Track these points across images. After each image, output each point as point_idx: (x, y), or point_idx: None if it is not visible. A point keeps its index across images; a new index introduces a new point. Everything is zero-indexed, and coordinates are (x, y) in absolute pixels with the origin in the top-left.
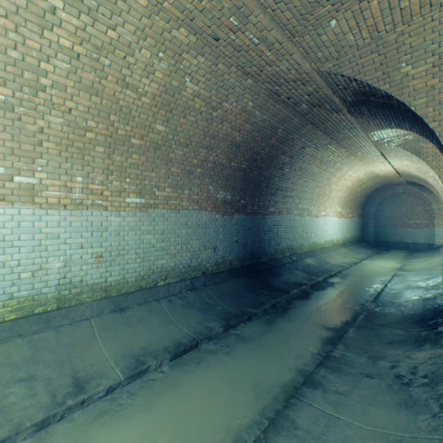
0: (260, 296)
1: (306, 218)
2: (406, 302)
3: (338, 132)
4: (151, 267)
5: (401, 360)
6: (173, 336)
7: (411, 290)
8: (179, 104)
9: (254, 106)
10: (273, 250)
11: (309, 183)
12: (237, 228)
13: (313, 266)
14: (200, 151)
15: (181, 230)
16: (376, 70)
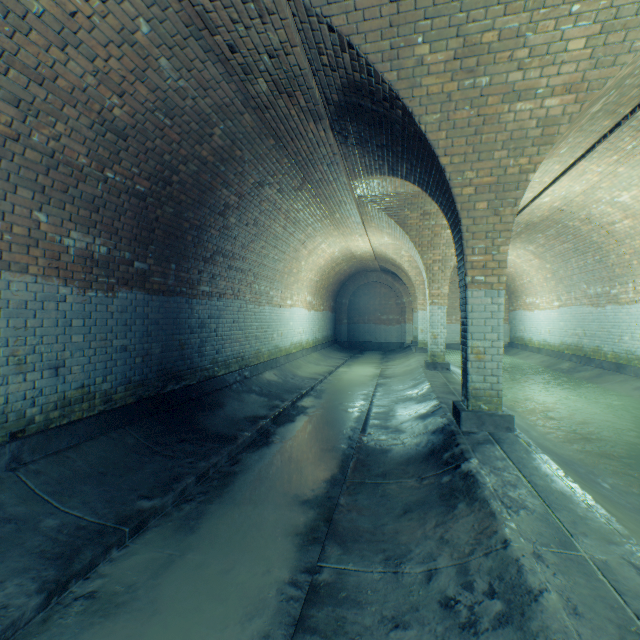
0: (176, 460)
1: (266, 308)
2: (403, 425)
3: (314, 167)
4: None
5: (438, 554)
6: None
7: (402, 404)
8: None
9: (155, 41)
10: (210, 363)
11: (271, 251)
12: (127, 321)
13: (277, 383)
14: None
15: None
16: (382, 36)
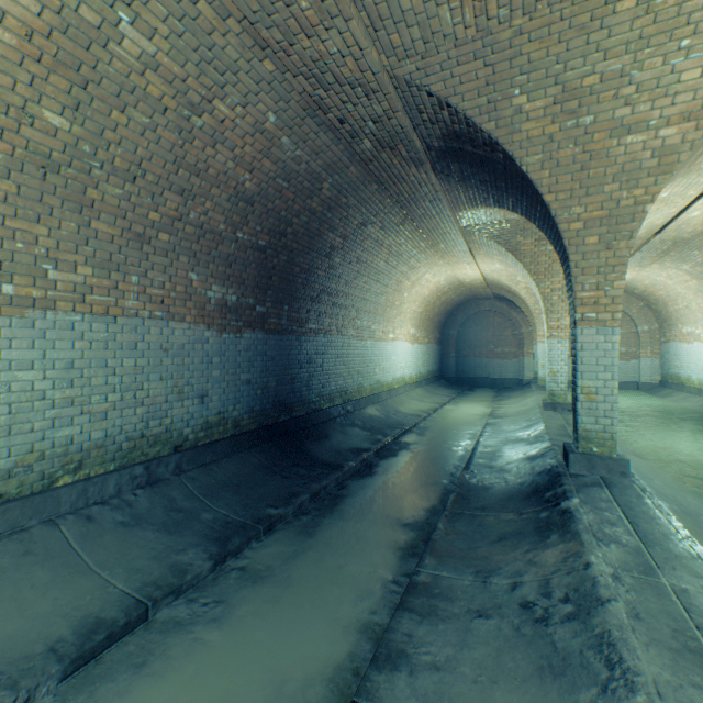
0: (292, 480)
1: (368, 342)
2: (509, 465)
3: (416, 204)
4: (37, 446)
5: (525, 571)
6: (82, 608)
7: (511, 445)
8: (107, 73)
9: (279, 126)
10: (316, 396)
11: (372, 286)
12: (250, 358)
13: (379, 418)
14: (167, 197)
15: (122, 359)
16: (479, 94)
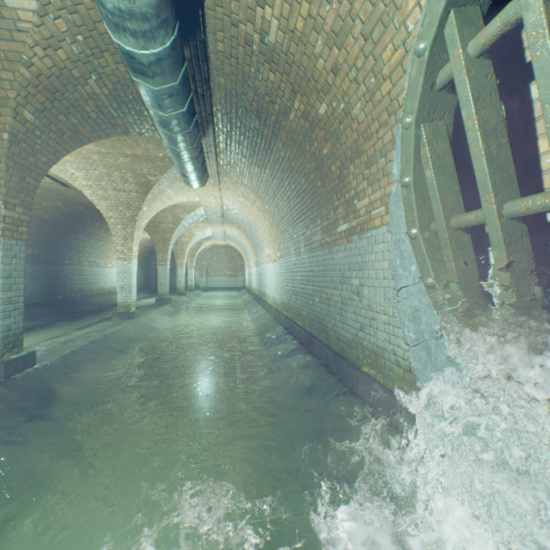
0: (64, 315)
1: (96, 268)
2: None
3: None
4: None
5: None
6: None
7: None
8: None
9: (63, 205)
10: (69, 291)
11: (98, 243)
12: (42, 274)
13: (102, 302)
14: None
15: None
16: None
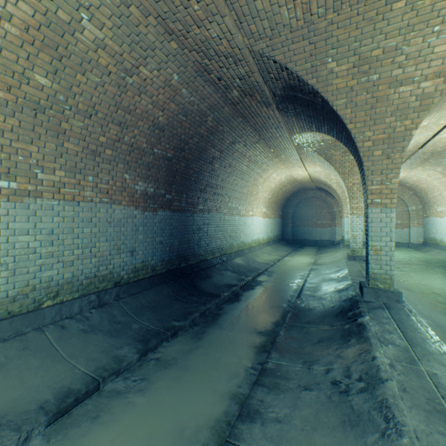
0: (188, 304)
1: (236, 217)
2: (325, 295)
3: (266, 130)
4: (31, 282)
5: (334, 362)
6: (59, 382)
7: (326, 282)
8: (74, 51)
9: (180, 82)
10: (203, 251)
11: (239, 181)
12: (162, 227)
13: (243, 265)
14: (110, 127)
15: (83, 228)
16: (306, 61)
